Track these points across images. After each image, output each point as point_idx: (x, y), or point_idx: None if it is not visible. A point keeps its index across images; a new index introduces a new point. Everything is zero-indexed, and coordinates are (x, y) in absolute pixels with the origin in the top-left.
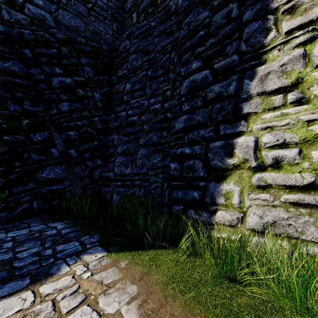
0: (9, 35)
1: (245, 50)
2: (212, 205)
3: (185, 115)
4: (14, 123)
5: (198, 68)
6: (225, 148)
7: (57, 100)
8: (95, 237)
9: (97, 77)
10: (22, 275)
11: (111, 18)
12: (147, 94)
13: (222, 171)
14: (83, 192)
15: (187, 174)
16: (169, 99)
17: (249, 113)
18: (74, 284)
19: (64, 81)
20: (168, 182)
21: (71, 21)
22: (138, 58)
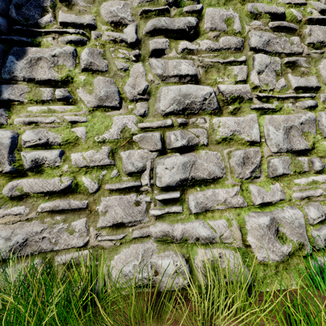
0: None
1: (15, 18)
2: None
3: None
4: None
5: None
6: None
7: None
8: None
9: None
10: None
11: None
12: None
13: None
14: None
15: None
16: None
17: (10, 100)
18: None
19: None
20: None
21: None
22: None
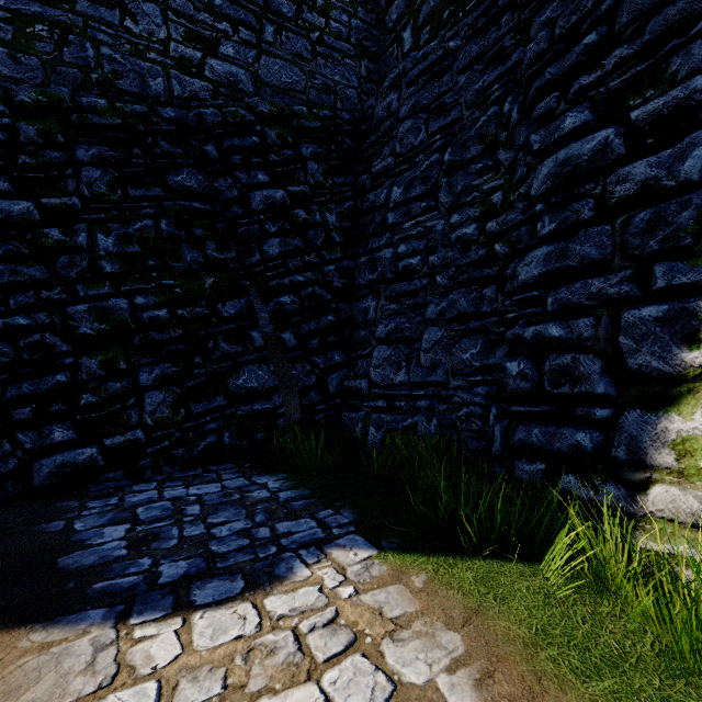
0: (183, 122)
1: None
2: (635, 469)
3: (545, 244)
4: (192, 285)
5: (580, 128)
6: (673, 322)
7: (260, 236)
8: (346, 515)
9: (330, 180)
10: (229, 570)
11: (356, 51)
12: (441, 205)
13: (664, 383)
14: (304, 418)
15: (553, 387)
16: (498, 211)
17: None
18: (327, 605)
19: (273, 197)
20: (500, 404)
21: (281, 74)
22: (419, 127)
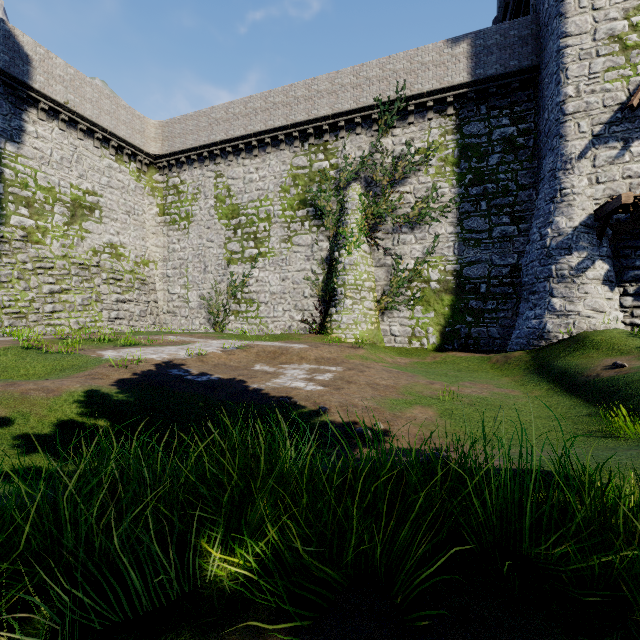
0: None
1: None
2: None
3: None
4: None
5: None
6: None
7: None
8: None
9: None
10: None
11: None
12: None
13: None
14: None
15: None
16: None
17: None
18: None
19: None
20: None
21: None
22: None
